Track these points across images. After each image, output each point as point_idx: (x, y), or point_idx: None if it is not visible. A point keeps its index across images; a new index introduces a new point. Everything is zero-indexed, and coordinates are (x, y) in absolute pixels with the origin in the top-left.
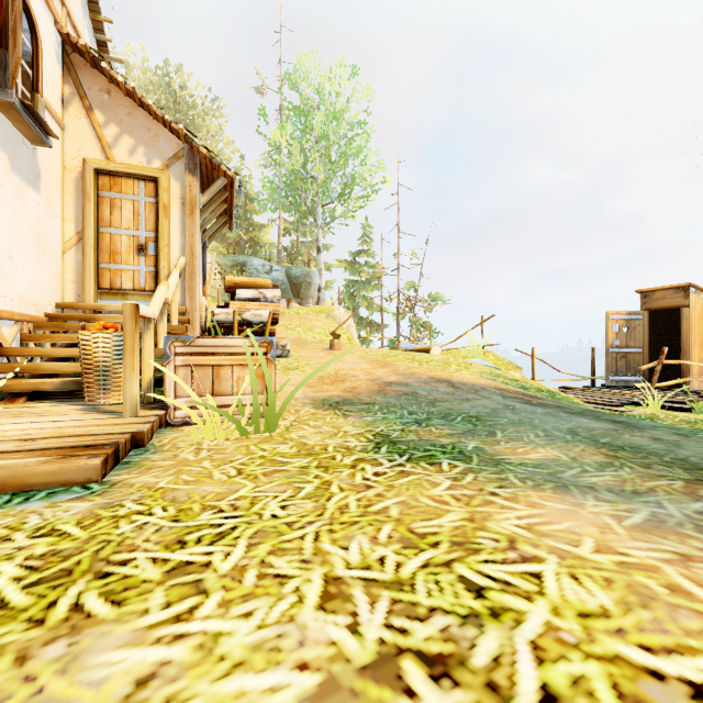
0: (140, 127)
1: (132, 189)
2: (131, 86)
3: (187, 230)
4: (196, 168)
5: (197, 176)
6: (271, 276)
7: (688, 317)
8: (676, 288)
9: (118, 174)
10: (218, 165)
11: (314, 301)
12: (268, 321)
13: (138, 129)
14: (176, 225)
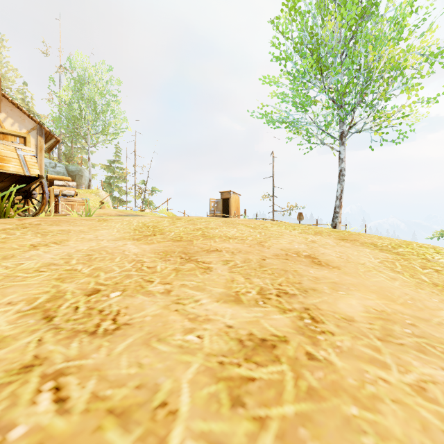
0: (16, 115)
1: (13, 140)
2: (17, 103)
3: (38, 158)
4: (42, 134)
5: (43, 137)
6: (56, 169)
7: (231, 201)
8: (228, 192)
9: (7, 133)
10: (53, 135)
11: (85, 186)
12: (75, 195)
13: (16, 116)
14: None
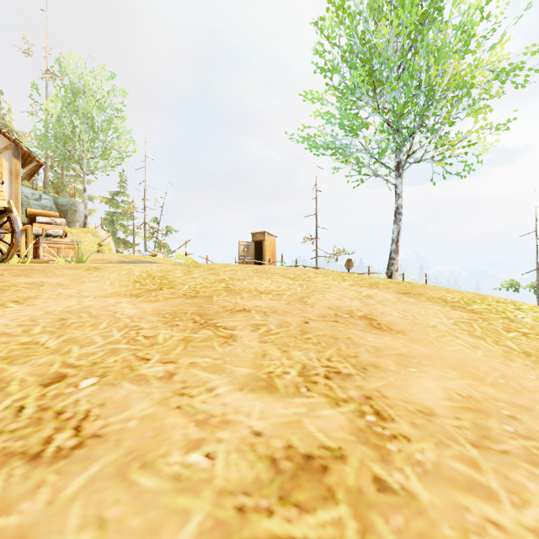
0: None
1: None
2: None
3: (14, 186)
4: (19, 156)
5: (20, 160)
6: (41, 202)
7: (265, 245)
8: (262, 233)
9: None
10: (34, 157)
11: (79, 224)
12: (63, 235)
13: None
14: (6, 183)
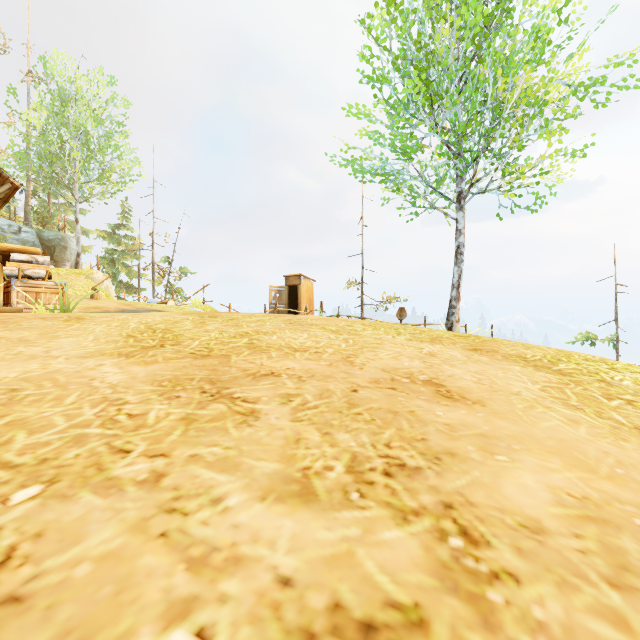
0: None
1: None
2: None
3: None
4: None
5: None
6: (20, 236)
7: (300, 290)
8: (297, 276)
9: None
10: (7, 177)
11: (70, 264)
12: (46, 277)
13: None
14: None
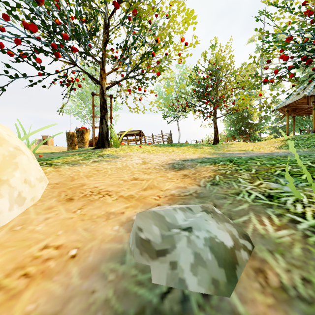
0: None
1: None
2: None
3: None
4: None
5: None
6: None
7: (48, 141)
8: (47, 136)
9: None
10: None
11: None
12: None
13: None
14: None
